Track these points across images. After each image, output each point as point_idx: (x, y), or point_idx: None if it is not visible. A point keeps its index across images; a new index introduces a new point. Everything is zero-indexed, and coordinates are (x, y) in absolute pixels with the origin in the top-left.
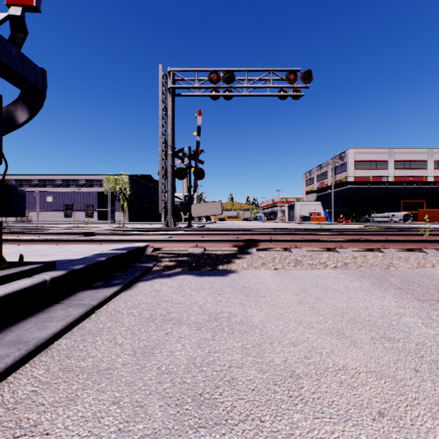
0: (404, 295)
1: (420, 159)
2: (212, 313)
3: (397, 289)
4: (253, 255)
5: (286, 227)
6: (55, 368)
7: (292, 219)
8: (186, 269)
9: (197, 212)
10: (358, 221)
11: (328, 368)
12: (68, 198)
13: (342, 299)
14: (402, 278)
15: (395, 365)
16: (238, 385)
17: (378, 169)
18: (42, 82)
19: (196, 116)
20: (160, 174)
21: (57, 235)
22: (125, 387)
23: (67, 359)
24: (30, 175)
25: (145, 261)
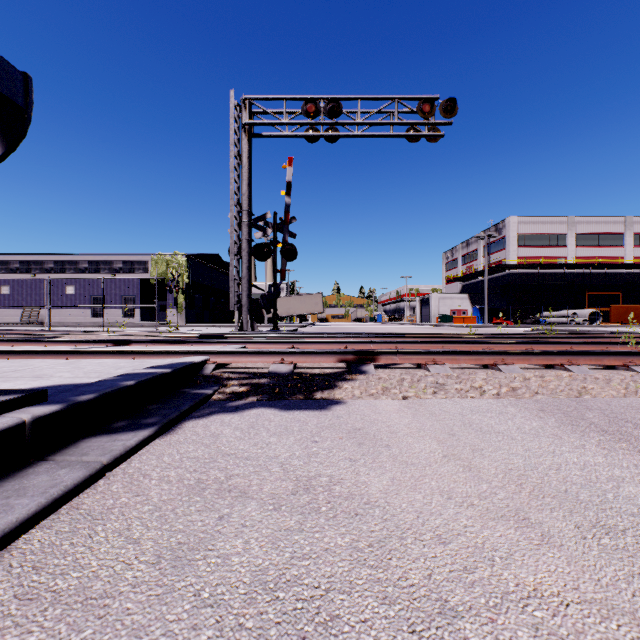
0: (615, 443)
1: (613, 232)
2: (302, 478)
3: (602, 433)
4: (369, 375)
5: (417, 331)
6: (8, 594)
7: (426, 320)
8: (265, 399)
9: (286, 309)
10: (523, 323)
11: (507, 592)
12: (98, 289)
13: (516, 451)
14: (606, 414)
15: (630, 587)
16: (342, 635)
17: (553, 247)
18: (25, 96)
19: (285, 166)
20: (230, 253)
21: (72, 344)
22: (127, 639)
23: (35, 572)
24: (42, 255)
25: (200, 385)
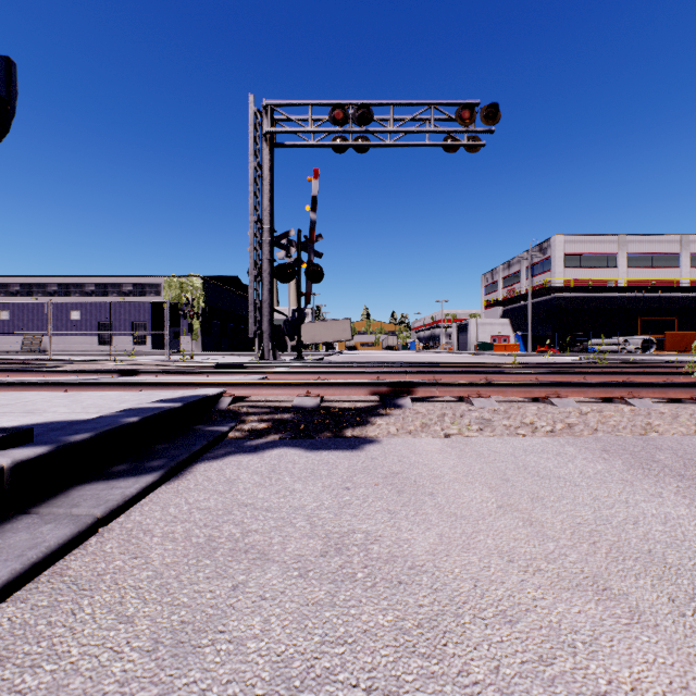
0: None
1: (668, 252)
2: (333, 534)
3: (679, 478)
4: (406, 410)
5: (455, 360)
6: None
7: (464, 348)
8: (288, 437)
9: (312, 336)
10: (570, 351)
11: (599, 693)
12: (106, 314)
13: (582, 500)
14: (679, 455)
15: None
16: None
17: (602, 268)
18: (7, 84)
19: (310, 179)
20: (250, 274)
21: (74, 374)
22: None
23: None
24: (44, 277)
25: (215, 421)
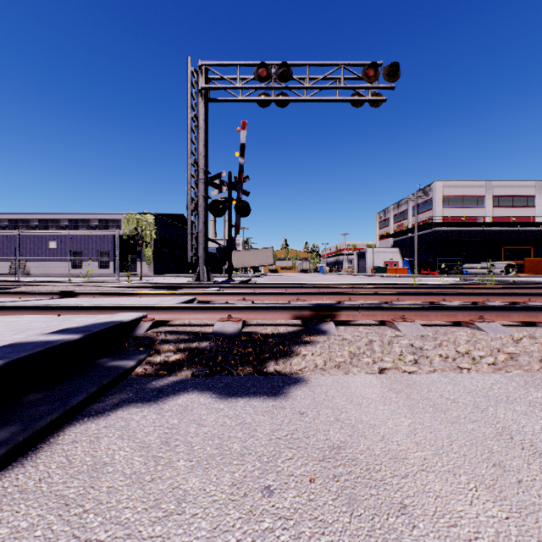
0: None
1: (525, 194)
2: None
3: None
4: (331, 337)
5: (358, 281)
6: None
7: (362, 271)
8: (202, 373)
9: (242, 261)
10: (448, 274)
11: None
12: (77, 244)
13: None
14: None
15: None
16: None
17: (473, 207)
18: None
19: (239, 130)
20: (188, 208)
21: (18, 296)
22: None
23: None
24: (28, 214)
25: (125, 352)
